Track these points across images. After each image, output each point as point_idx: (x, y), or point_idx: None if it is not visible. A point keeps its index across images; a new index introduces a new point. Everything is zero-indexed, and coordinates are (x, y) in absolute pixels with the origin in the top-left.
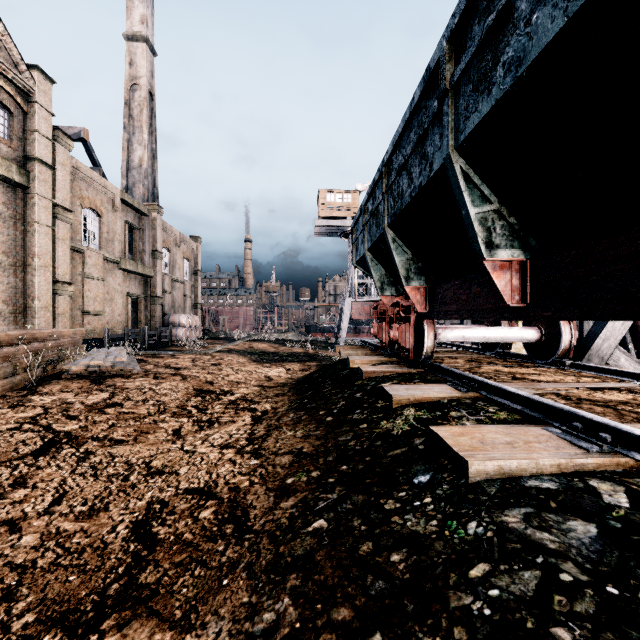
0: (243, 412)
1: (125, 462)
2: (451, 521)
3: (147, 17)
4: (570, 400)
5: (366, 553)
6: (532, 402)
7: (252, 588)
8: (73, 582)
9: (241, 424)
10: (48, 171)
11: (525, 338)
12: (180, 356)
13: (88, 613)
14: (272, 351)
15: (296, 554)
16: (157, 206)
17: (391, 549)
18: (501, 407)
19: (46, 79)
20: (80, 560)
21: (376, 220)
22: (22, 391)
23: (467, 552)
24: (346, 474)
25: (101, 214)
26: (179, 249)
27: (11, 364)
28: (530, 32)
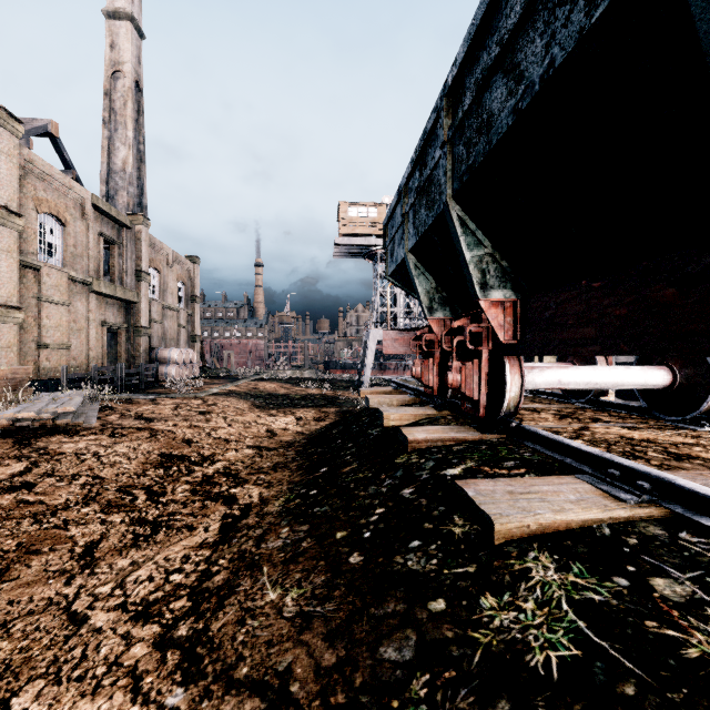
0: (214, 504)
1: None
2: None
3: None
4: None
5: None
6: None
7: None
8: None
9: (198, 540)
10: None
11: (650, 383)
12: (162, 401)
13: None
14: (282, 393)
15: None
16: (142, 216)
17: None
18: None
19: None
20: None
21: (427, 198)
22: None
23: None
24: None
25: (65, 222)
26: (172, 270)
27: None
28: None
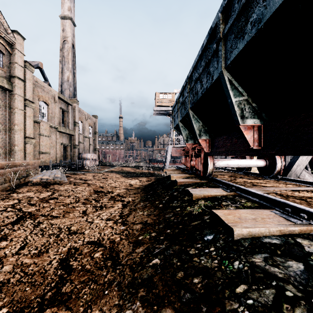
0: (117, 202)
1: (58, 227)
2: (225, 261)
3: (71, 7)
4: (283, 196)
5: (180, 278)
6: (264, 197)
7: (120, 296)
8: (28, 291)
9: (116, 208)
10: (22, 83)
11: (258, 165)
12: (87, 174)
13: (34, 308)
14: (132, 171)
15: (143, 278)
16: (76, 100)
17: (193, 276)
18: (248, 200)
19: (21, 37)
20: (32, 279)
21: (184, 106)
22: (8, 191)
23: (234, 278)
24: (169, 234)
25: (48, 104)
26: (87, 121)
27: (2, 178)
28: (265, 4)
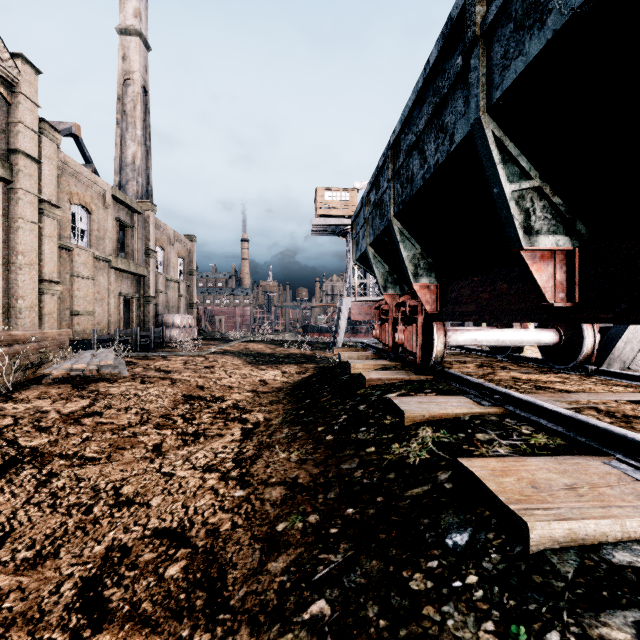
0: (233, 423)
1: (92, 487)
2: (516, 627)
3: (141, 11)
4: (616, 418)
5: None
6: (578, 423)
7: None
8: None
9: (229, 439)
10: (33, 165)
11: (542, 341)
12: (172, 358)
13: None
14: (268, 352)
15: None
16: (150, 203)
17: None
18: (536, 427)
19: (31, 69)
20: (4, 639)
21: (380, 211)
22: None
23: None
24: (353, 522)
25: (91, 211)
26: (173, 248)
27: None
28: None
